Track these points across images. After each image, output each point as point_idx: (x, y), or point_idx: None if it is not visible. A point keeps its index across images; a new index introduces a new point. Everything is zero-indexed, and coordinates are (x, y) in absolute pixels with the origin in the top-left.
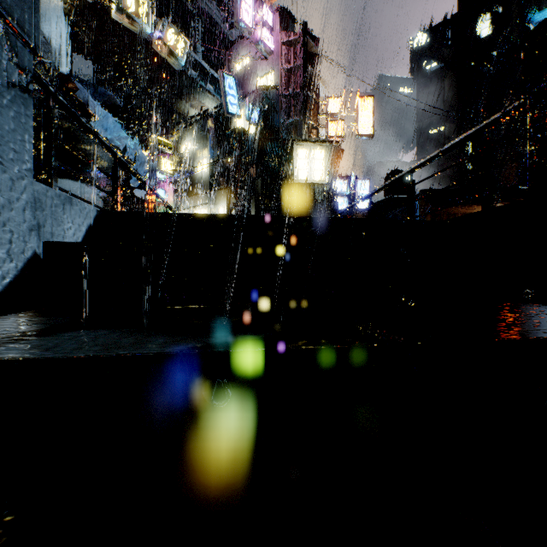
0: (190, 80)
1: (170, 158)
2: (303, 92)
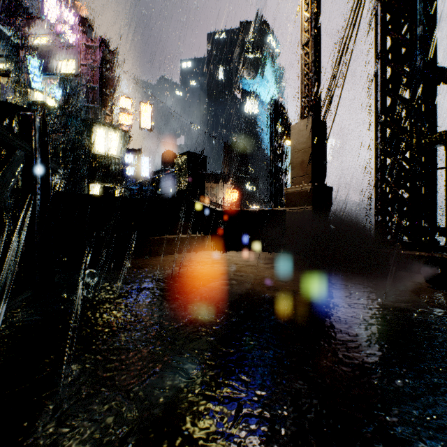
0: None
1: None
2: (100, 88)
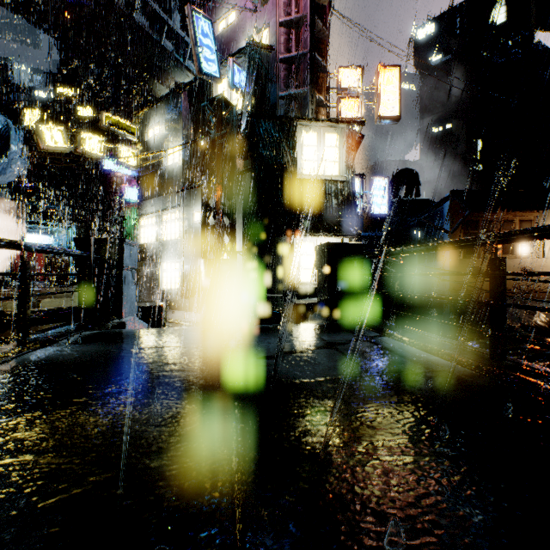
0: (164, 53)
1: (134, 146)
2: (310, 53)
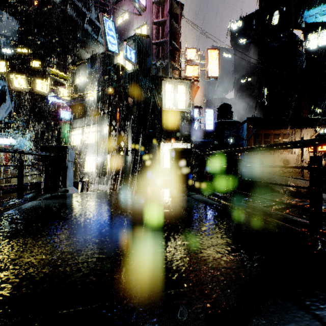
0: (85, 33)
1: (67, 88)
2: (169, 41)
